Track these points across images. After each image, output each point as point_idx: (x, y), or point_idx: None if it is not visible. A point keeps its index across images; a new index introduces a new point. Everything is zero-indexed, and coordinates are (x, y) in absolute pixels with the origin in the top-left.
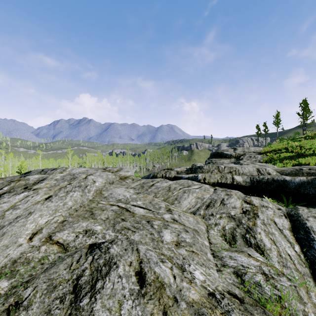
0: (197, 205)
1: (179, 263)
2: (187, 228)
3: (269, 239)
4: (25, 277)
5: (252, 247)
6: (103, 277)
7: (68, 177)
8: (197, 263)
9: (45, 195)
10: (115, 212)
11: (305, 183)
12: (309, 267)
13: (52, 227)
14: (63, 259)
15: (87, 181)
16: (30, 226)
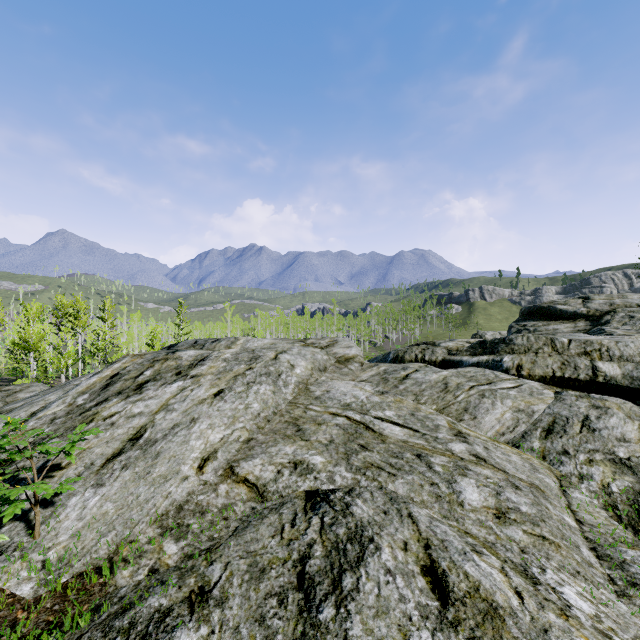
0: (519, 427)
1: (515, 561)
2: (514, 479)
3: None
4: (203, 541)
5: None
6: (353, 567)
7: (245, 356)
8: (560, 567)
9: (213, 389)
10: (343, 430)
11: None
12: None
13: (231, 450)
14: (262, 515)
15: (280, 365)
16: (196, 445)
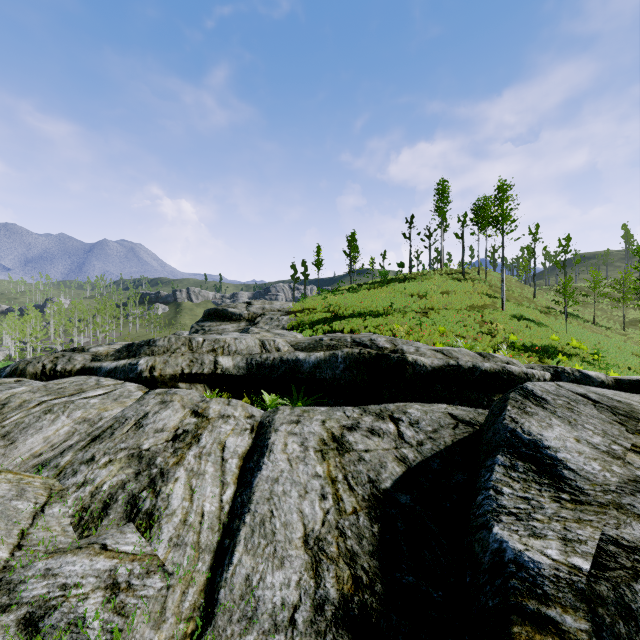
0: (68, 441)
1: None
2: None
3: (187, 489)
4: None
5: (135, 520)
6: None
7: None
8: None
9: None
10: None
11: (322, 363)
12: (224, 528)
13: None
14: None
15: None
16: None
